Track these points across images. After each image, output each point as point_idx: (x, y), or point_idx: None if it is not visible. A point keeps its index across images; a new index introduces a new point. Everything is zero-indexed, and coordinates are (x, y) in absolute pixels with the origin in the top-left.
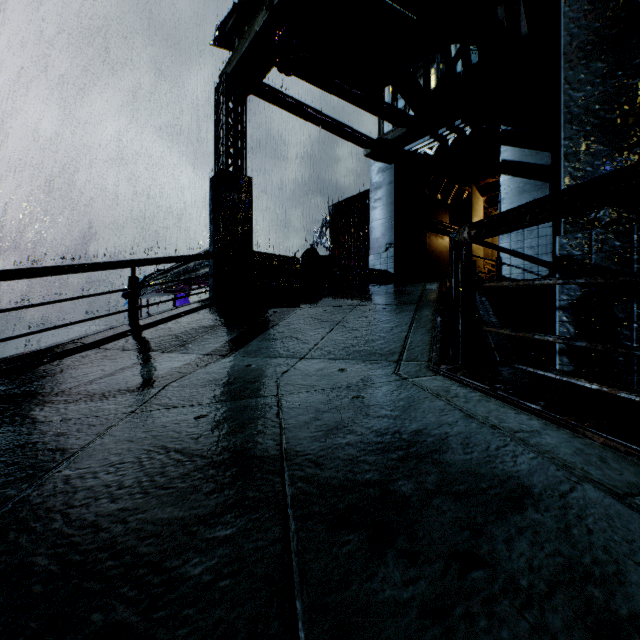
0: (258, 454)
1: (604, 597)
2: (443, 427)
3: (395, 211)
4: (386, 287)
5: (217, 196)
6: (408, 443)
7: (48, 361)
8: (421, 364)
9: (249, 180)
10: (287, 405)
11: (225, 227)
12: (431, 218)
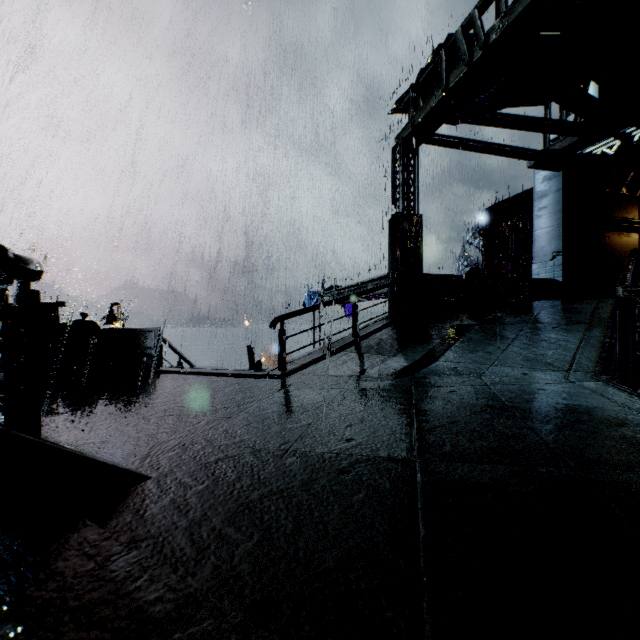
0: (496, 406)
1: (637, 440)
2: (594, 404)
3: (563, 218)
4: (554, 304)
5: (395, 234)
6: (573, 408)
7: (325, 358)
8: (586, 374)
9: (420, 217)
10: (497, 390)
11: (402, 258)
12: (611, 217)
